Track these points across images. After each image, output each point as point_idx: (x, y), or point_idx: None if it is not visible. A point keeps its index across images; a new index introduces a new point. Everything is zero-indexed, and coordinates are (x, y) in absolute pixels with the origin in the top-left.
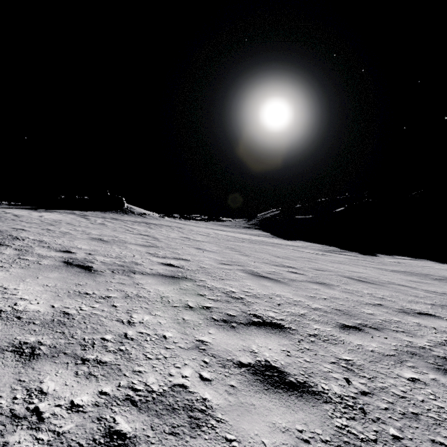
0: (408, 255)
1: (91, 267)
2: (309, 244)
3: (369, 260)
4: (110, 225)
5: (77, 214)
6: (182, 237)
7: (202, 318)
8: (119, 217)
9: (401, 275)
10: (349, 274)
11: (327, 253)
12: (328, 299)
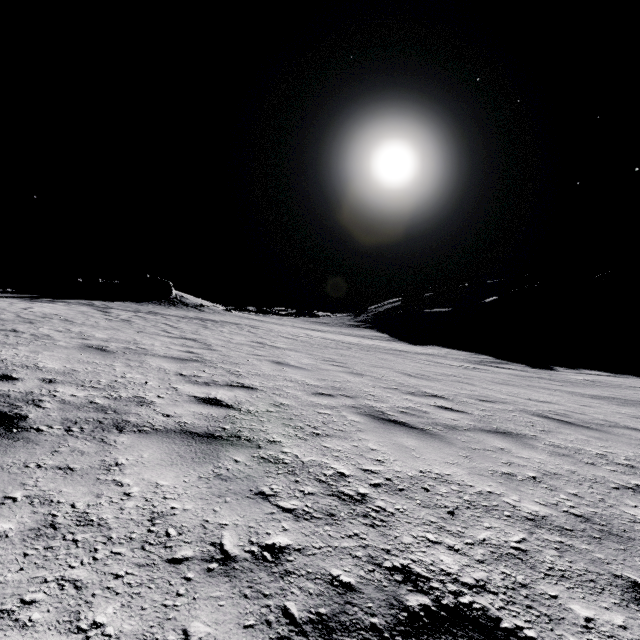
0: (602, 369)
1: (22, 419)
2: (448, 350)
3: (546, 377)
4: (138, 323)
5: (97, 305)
6: (253, 341)
7: (253, 618)
8: (162, 310)
9: (612, 405)
10: (537, 408)
11: (480, 365)
12: (541, 479)
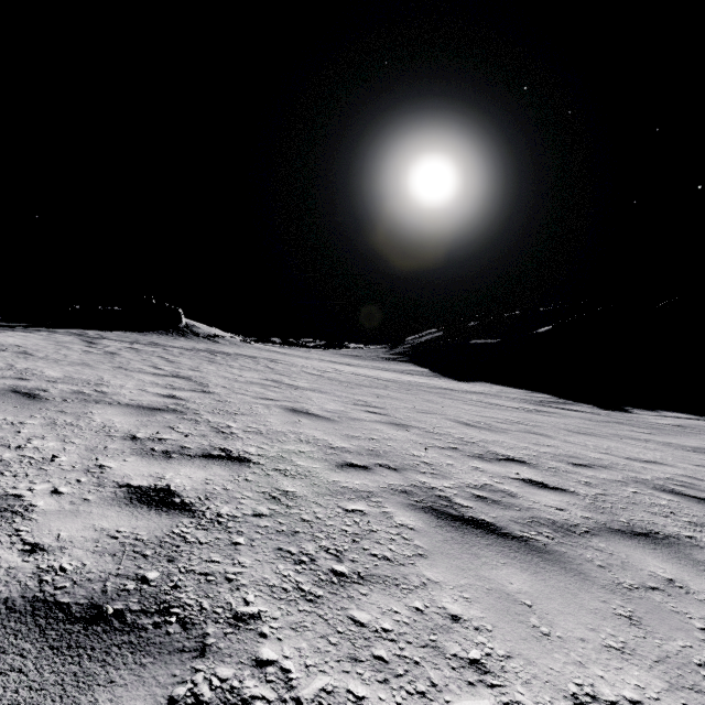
0: (684, 411)
1: None
2: (500, 388)
3: (625, 421)
4: (124, 357)
5: (89, 335)
6: (268, 379)
7: None
8: (167, 341)
9: None
10: (651, 475)
11: (543, 407)
12: None
